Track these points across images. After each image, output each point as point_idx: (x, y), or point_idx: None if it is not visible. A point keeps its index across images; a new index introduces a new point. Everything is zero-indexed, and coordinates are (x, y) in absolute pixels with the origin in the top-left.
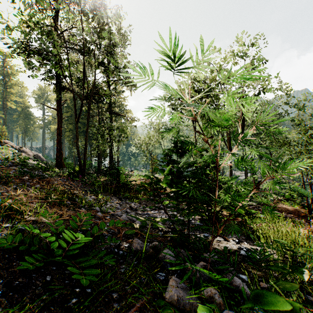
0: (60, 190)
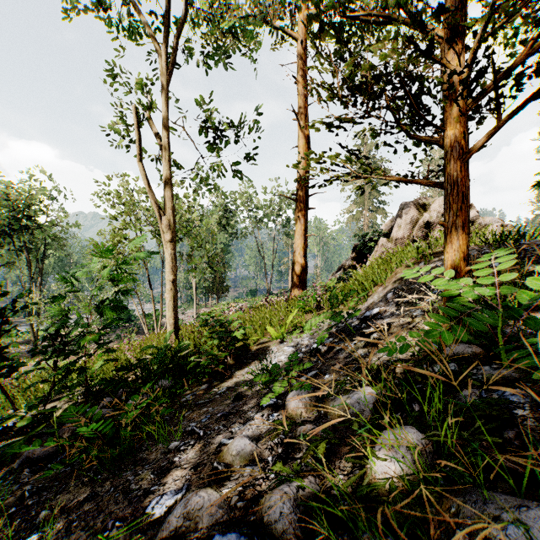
0: None
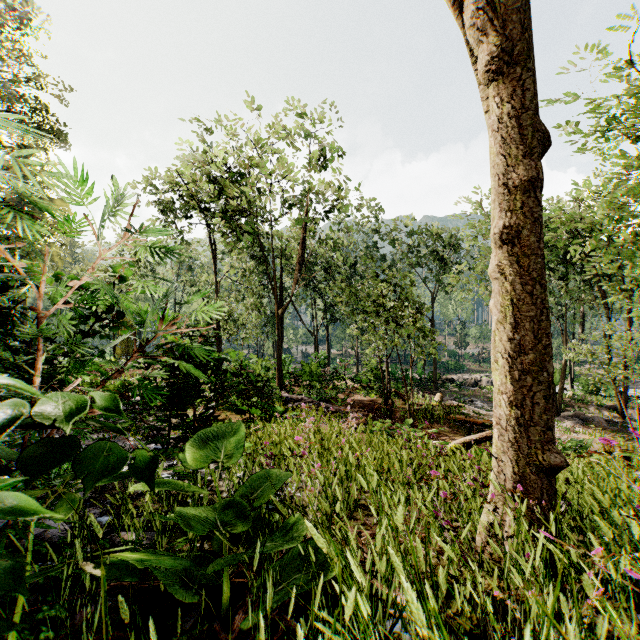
0: None
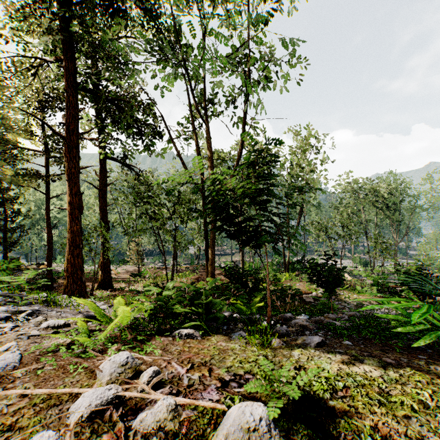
0: None
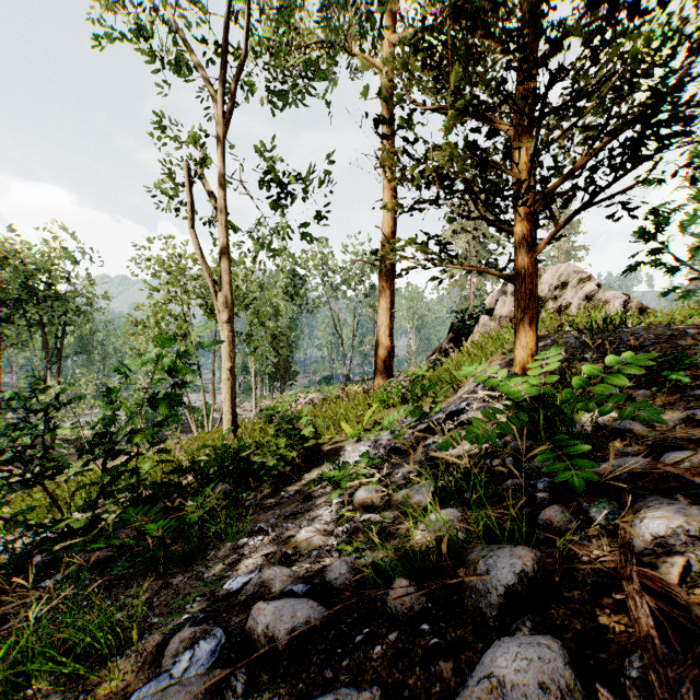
0: None
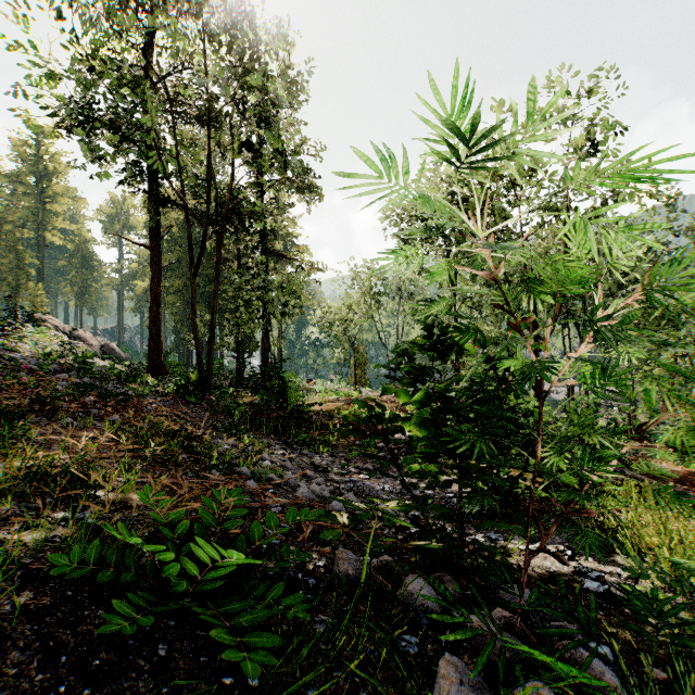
0: (162, 428)
